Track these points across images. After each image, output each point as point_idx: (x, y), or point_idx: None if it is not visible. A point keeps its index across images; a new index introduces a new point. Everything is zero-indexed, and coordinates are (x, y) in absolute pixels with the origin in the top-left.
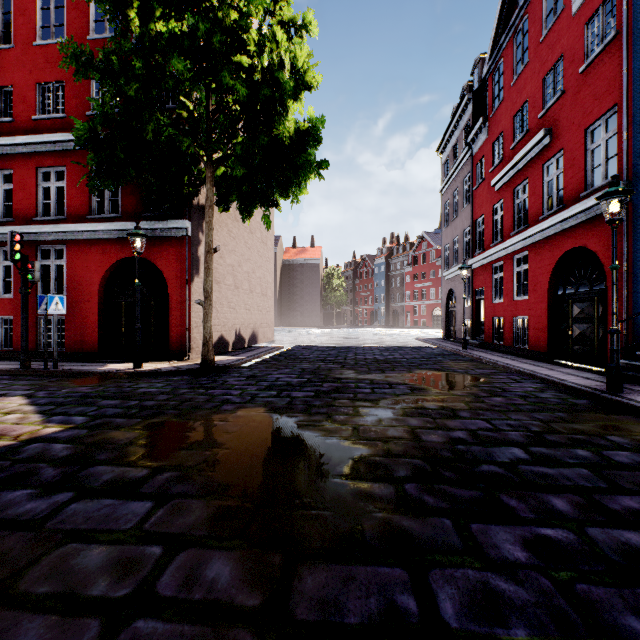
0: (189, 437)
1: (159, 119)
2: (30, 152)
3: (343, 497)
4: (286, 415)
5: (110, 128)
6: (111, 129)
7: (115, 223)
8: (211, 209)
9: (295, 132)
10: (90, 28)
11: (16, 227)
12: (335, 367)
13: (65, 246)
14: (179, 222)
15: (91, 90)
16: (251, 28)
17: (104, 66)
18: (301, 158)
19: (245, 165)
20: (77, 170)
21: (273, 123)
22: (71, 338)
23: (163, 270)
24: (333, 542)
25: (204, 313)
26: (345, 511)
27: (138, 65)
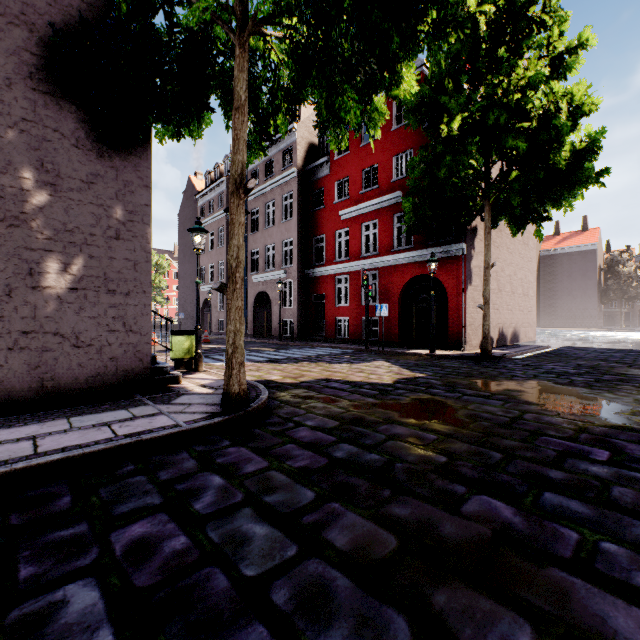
0: (501, 387)
1: (454, 182)
2: (358, 215)
3: (620, 418)
4: (569, 387)
5: (423, 198)
6: (424, 198)
7: (410, 252)
8: (489, 235)
9: (570, 152)
10: (392, 122)
11: (351, 263)
12: (619, 366)
13: (377, 271)
14: (457, 245)
15: (393, 164)
16: (531, 100)
17: (424, 164)
18: (577, 175)
19: (519, 195)
20: (385, 220)
21: (548, 158)
22: (381, 332)
23: (443, 282)
24: (611, 425)
25: (483, 314)
26: (620, 421)
27: (447, 159)
